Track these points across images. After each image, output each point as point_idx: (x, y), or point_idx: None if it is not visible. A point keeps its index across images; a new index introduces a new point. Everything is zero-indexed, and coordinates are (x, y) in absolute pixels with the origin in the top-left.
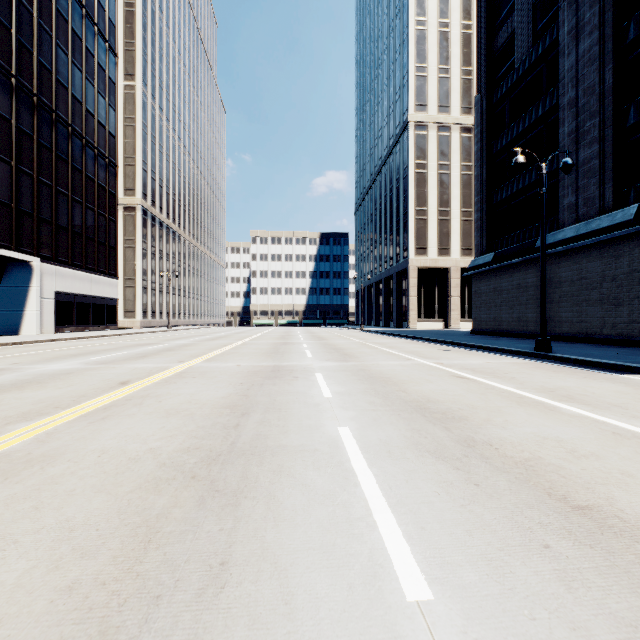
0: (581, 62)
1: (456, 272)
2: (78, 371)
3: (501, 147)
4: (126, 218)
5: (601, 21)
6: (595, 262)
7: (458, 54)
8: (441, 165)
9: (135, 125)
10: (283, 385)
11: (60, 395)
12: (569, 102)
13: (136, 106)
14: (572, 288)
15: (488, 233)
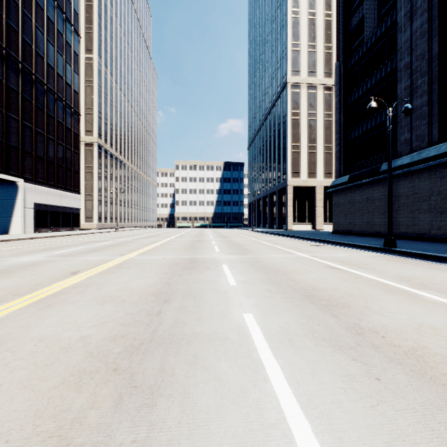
0: (414, 36)
1: (320, 189)
2: (42, 262)
3: (354, 99)
4: (86, 151)
5: (429, 6)
6: (425, 181)
7: (322, 35)
8: (310, 113)
9: (93, 85)
10: (197, 274)
11: (22, 283)
12: (405, 65)
13: (93, 72)
14: (407, 200)
15: (345, 161)
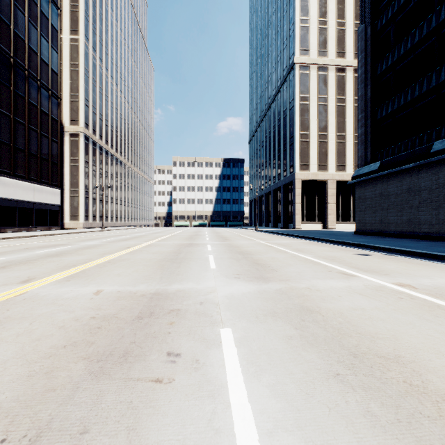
0: None
1: (332, 184)
2: None
3: (386, 67)
4: (71, 142)
5: None
6: None
7: (334, 9)
8: (320, 98)
9: (78, 70)
10: None
11: None
12: None
13: (79, 55)
14: None
15: (372, 145)
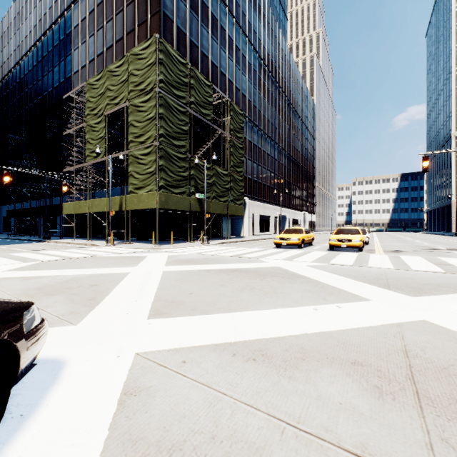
0: None
1: None
2: None
3: None
4: None
5: None
6: None
7: None
8: None
9: None
10: (394, 236)
11: None
12: None
13: None
14: None
15: None
